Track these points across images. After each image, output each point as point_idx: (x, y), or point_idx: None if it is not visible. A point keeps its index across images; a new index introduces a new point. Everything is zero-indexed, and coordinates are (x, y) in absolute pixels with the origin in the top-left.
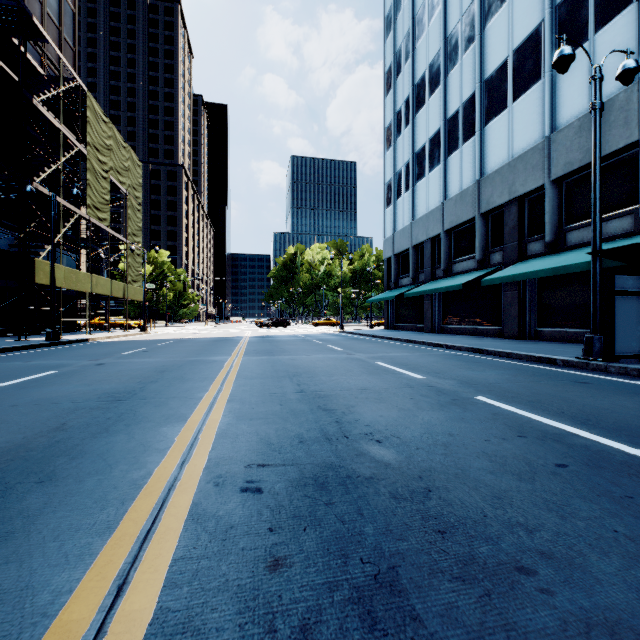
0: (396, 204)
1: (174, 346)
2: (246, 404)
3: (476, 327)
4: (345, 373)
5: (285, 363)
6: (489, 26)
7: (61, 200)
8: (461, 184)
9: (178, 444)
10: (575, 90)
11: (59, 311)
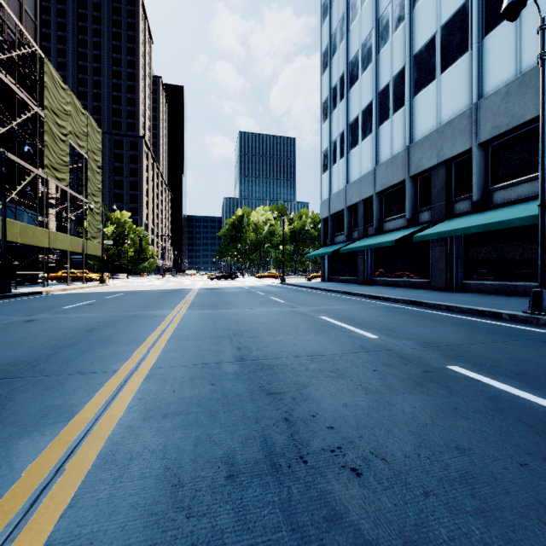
0: (332, 170)
1: (122, 299)
2: (167, 383)
3: (405, 280)
4: (290, 331)
5: (227, 318)
6: (418, 5)
7: (16, 159)
8: (392, 150)
9: (17, 490)
10: (502, 59)
11: (20, 265)
